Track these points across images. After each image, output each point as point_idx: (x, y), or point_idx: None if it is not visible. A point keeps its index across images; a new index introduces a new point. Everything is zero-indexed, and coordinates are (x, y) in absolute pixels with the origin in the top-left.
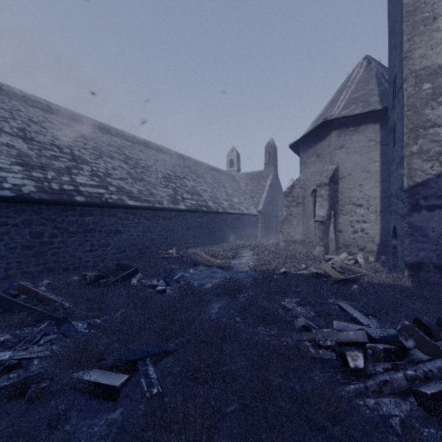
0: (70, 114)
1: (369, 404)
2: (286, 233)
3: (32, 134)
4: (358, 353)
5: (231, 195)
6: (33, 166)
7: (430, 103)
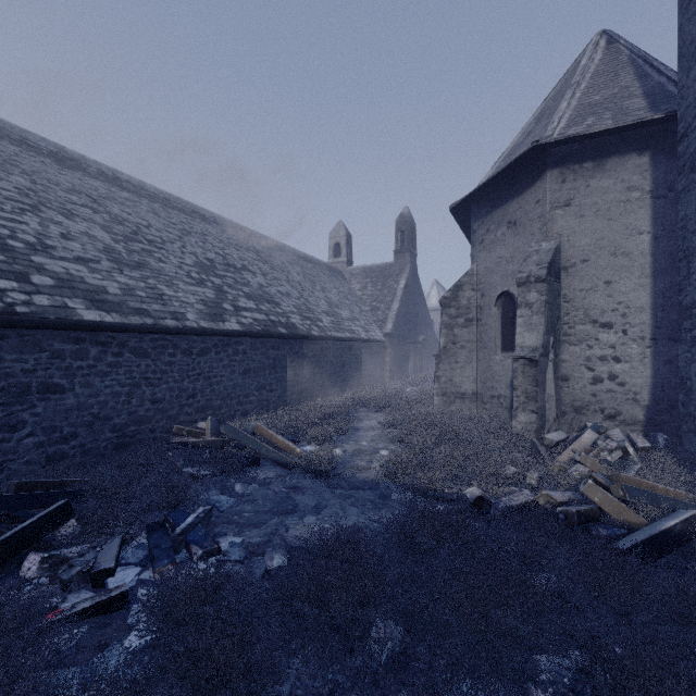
0: None
1: None
2: (446, 379)
3: None
4: None
5: (336, 304)
6: None
7: None
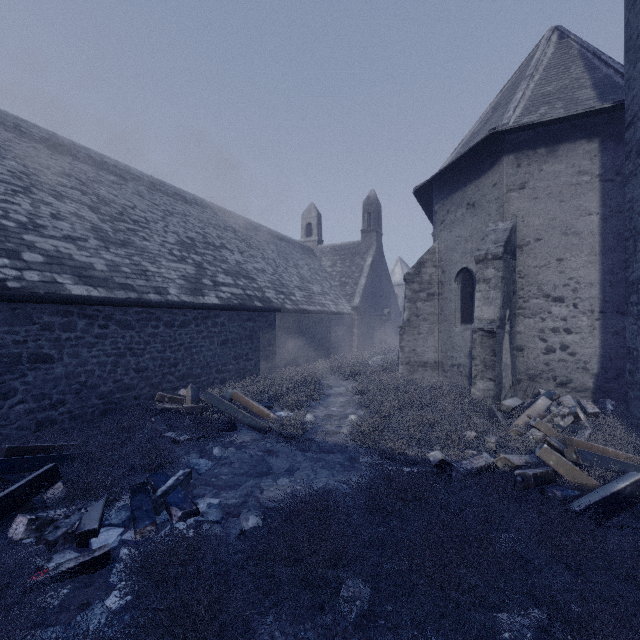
0: None
1: None
2: (410, 349)
3: None
4: None
5: (307, 279)
6: None
7: None
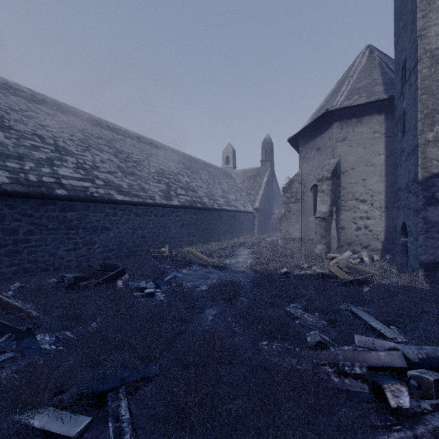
0: (56, 105)
1: None
2: (285, 231)
3: (11, 122)
4: (401, 386)
5: (226, 191)
6: (8, 156)
7: None
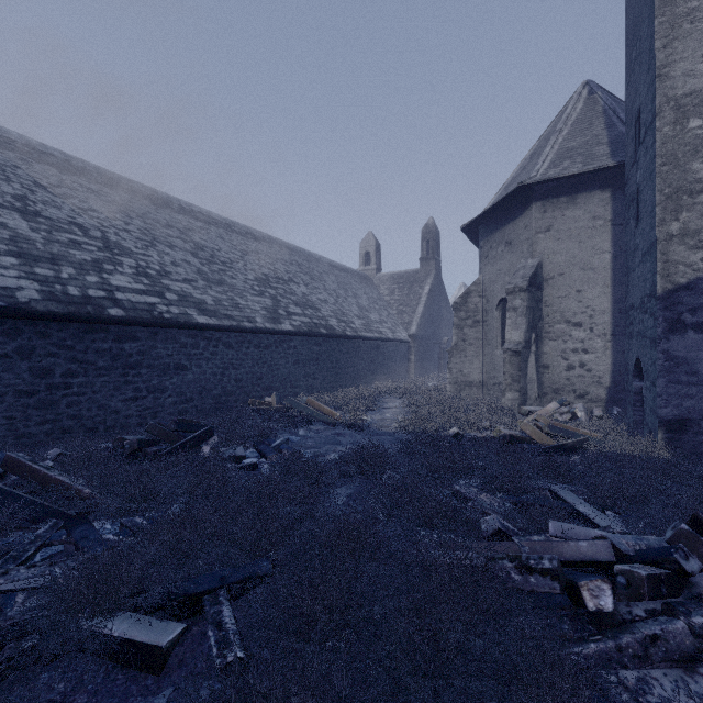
0: (103, 176)
1: (628, 681)
2: (457, 370)
3: (38, 205)
4: (602, 583)
5: (366, 308)
6: (37, 258)
7: (701, 152)
